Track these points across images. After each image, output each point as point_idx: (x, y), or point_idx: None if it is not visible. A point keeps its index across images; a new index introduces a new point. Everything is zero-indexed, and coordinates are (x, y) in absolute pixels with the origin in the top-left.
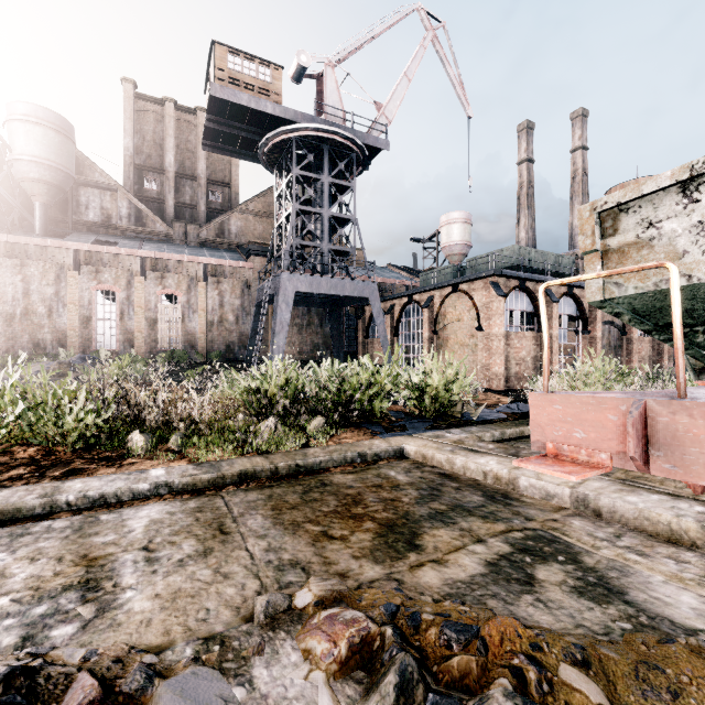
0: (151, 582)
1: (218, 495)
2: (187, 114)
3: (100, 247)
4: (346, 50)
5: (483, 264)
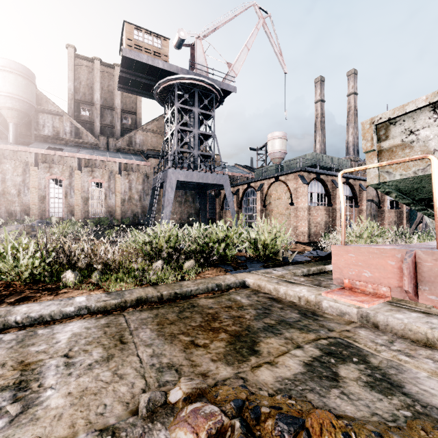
0: (66, 382)
1: (121, 314)
2: (108, 68)
3: (52, 151)
4: (209, 29)
5: (294, 164)
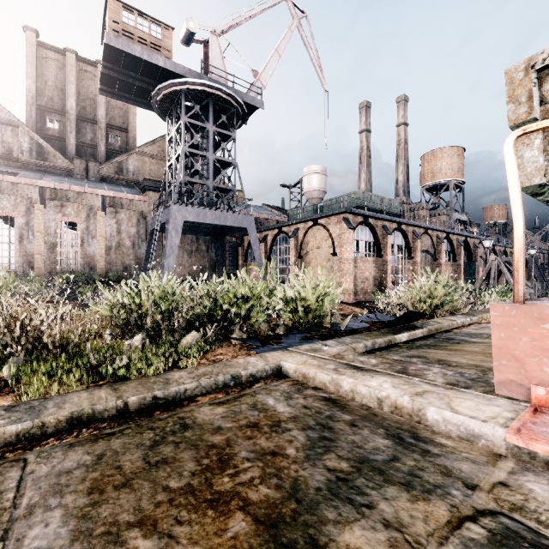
0: None
1: (21, 459)
2: (88, 65)
3: None
4: (228, 23)
5: (336, 204)
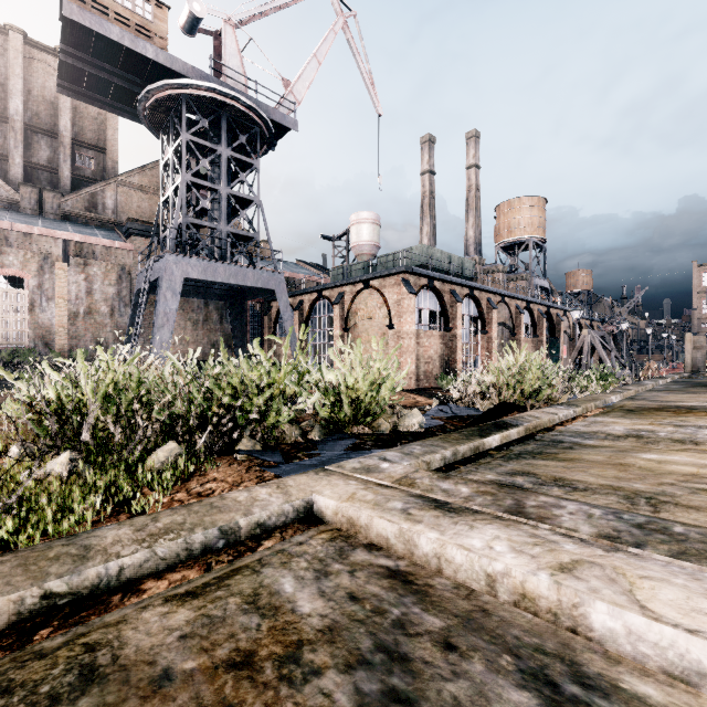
0: None
1: None
2: (44, 53)
3: None
4: (249, 11)
5: (393, 262)
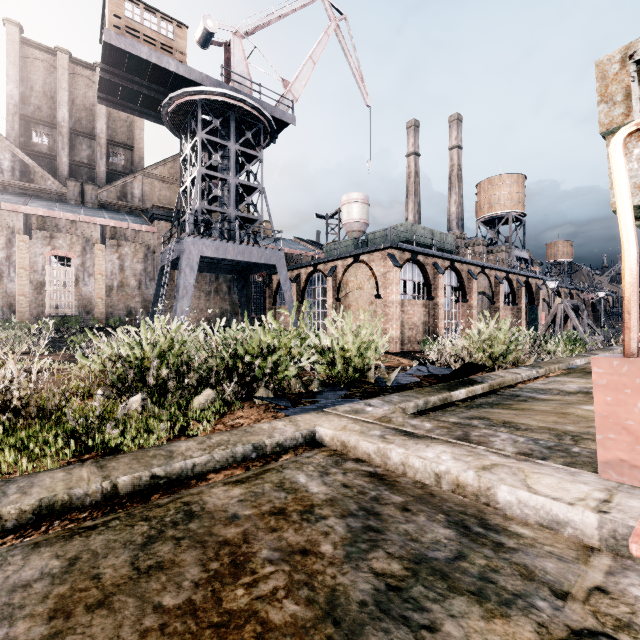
0: None
1: None
2: (85, 68)
3: None
4: (254, 23)
5: (380, 239)
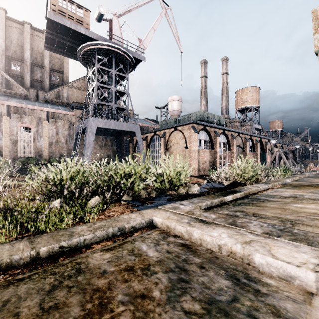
0: None
1: None
2: (38, 32)
3: None
4: (124, 10)
5: (187, 118)
